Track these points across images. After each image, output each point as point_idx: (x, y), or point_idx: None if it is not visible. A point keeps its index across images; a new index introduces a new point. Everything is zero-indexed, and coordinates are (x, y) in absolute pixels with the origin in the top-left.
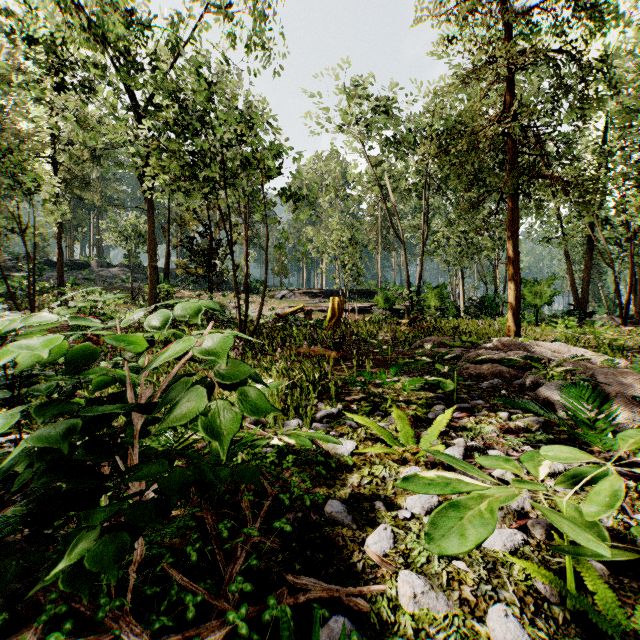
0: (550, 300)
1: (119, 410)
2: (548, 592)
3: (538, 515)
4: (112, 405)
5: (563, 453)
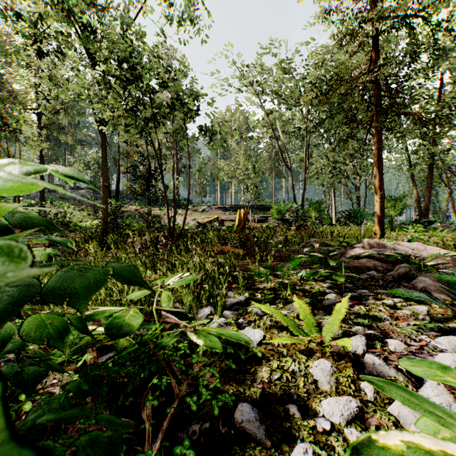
0: (401, 212)
1: None
2: None
3: None
4: None
5: None
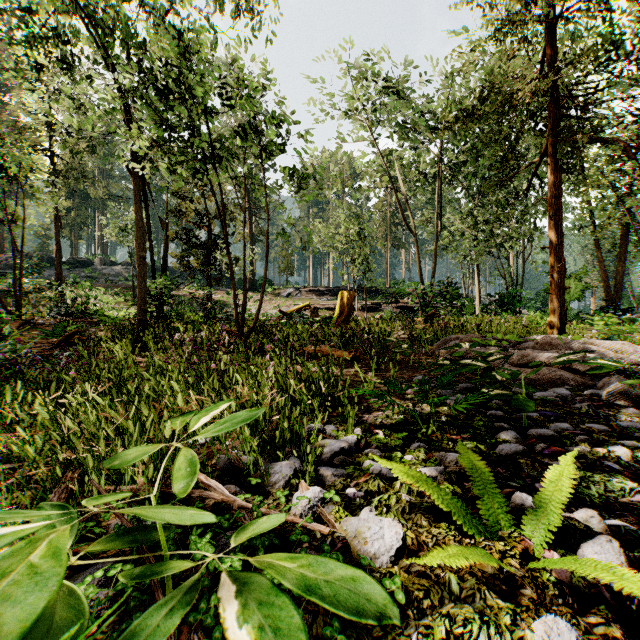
0: (581, 295)
1: None
2: None
3: None
4: None
5: None
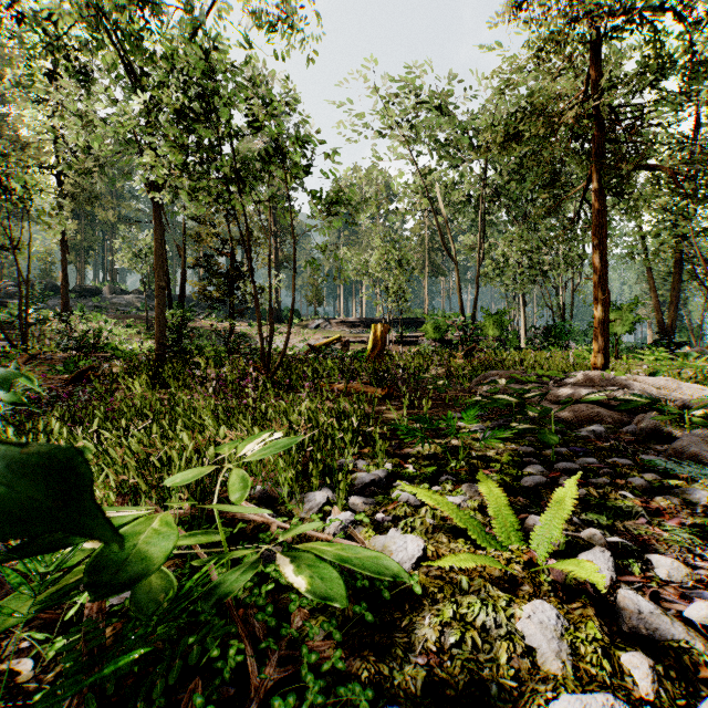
0: (632, 328)
1: None
2: None
3: None
4: None
5: None
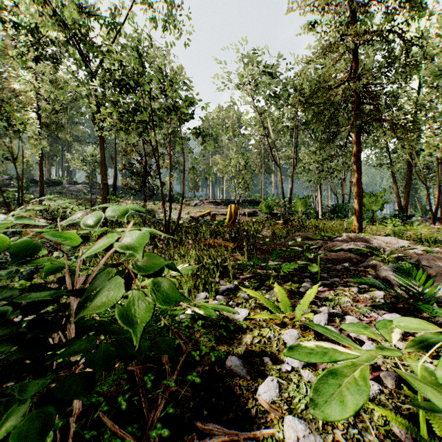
0: (382, 207)
1: (49, 297)
2: (403, 435)
3: (388, 368)
4: (46, 292)
5: (413, 324)
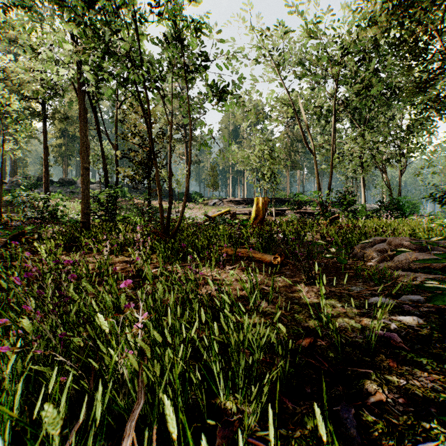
0: None
1: None
2: None
3: None
4: None
5: None
